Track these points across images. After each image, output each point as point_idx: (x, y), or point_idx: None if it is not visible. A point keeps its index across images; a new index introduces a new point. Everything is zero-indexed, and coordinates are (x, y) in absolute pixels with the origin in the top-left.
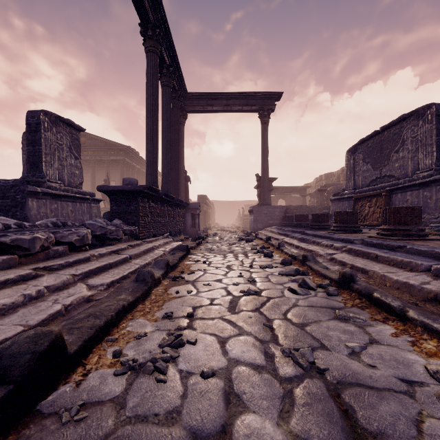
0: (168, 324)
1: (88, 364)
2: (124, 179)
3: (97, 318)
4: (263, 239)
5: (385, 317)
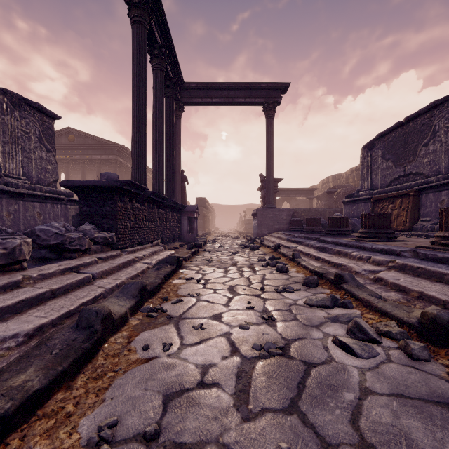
0: None
1: None
2: (102, 173)
3: None
4: (271, 247)
5: None
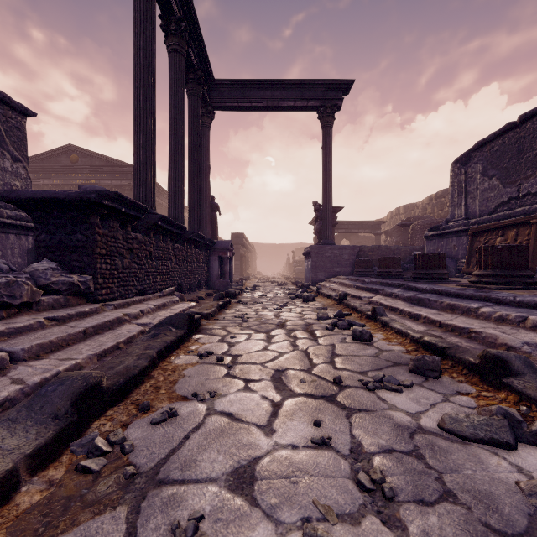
0: None
1: None
2: (82, 187)
3: None
4: (333, 297)
5: None
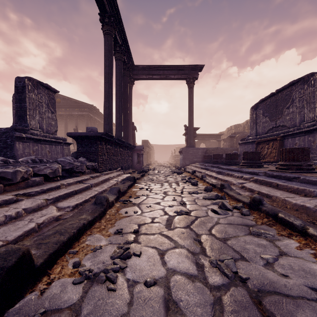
0: (119, 238)
1: (52, 274)
2: (88, 127)
3: (62, 235)
4: (190, 172)
5: (289, 233)
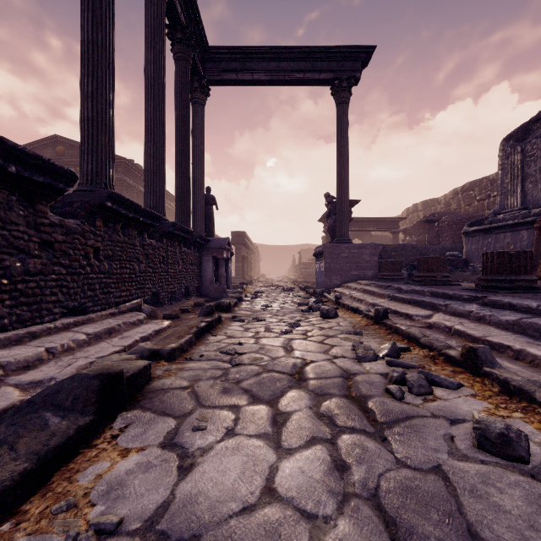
0: None
1: None
2: None
3: None
4: (363, 312)
5: None
